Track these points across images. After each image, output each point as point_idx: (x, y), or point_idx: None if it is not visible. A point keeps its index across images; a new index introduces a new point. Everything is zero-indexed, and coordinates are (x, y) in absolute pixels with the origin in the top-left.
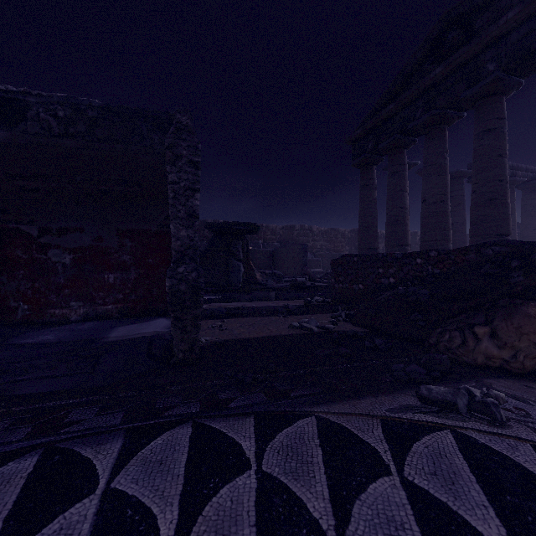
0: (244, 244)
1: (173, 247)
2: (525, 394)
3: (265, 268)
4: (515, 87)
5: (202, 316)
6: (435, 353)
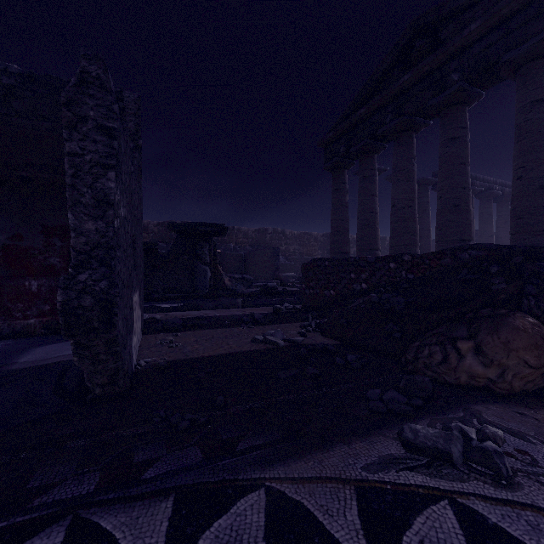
0: (212, 246)
1: (73, 245)
2: (521, 425)
3: (235, 272)
4: (476, 98)
5: (152, 329)
6: (412, 370)
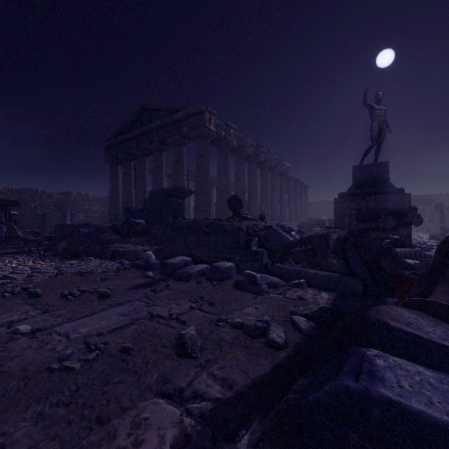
0: (7, 213)
1: None
2: None
3: (35, 227)
4: (167, 150)
5: None
6: None
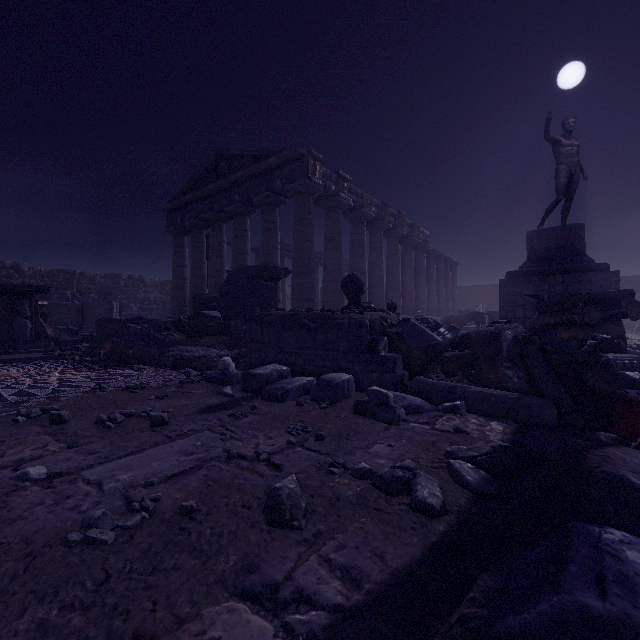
0: (33, 303)
1: None
2: None
3: (71, 323)
4: (252, 213)
5: None
6: None
